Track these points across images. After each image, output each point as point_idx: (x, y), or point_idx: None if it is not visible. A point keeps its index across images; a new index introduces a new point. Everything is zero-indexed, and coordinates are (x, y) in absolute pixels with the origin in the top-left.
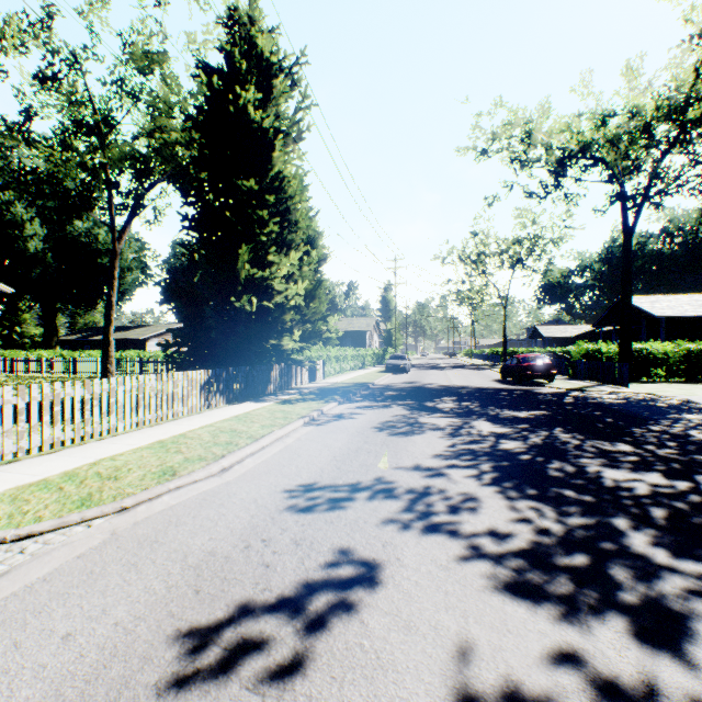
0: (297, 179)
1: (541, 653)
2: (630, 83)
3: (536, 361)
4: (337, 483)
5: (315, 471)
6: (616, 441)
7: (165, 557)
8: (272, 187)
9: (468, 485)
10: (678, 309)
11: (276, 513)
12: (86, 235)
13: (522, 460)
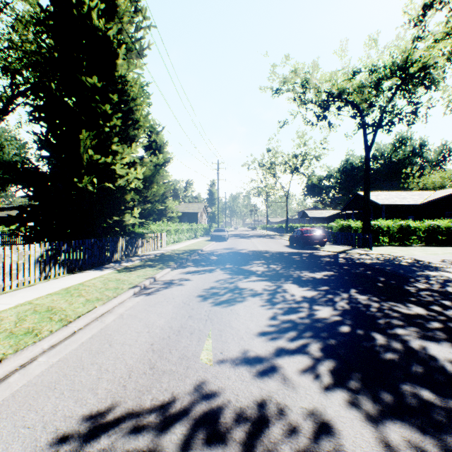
0: (138, 83)
1: None
2: (368, 53)
3: (314, 232)
4: (142, 404)
5: (120, 376)
6: (406, 302)
7: None
8: (116, 88)
9: (310, 390)
10: (391, 200)
11: None
12: None
13: (346, 334)
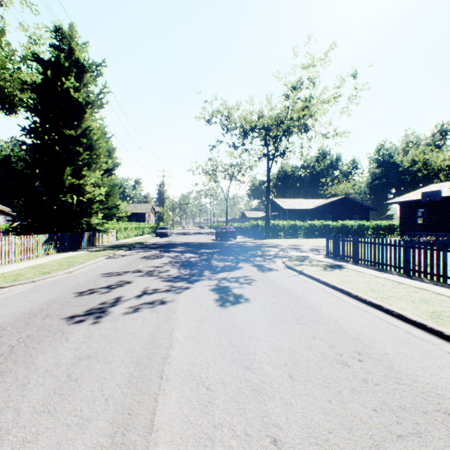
0: (101, 131)
1: (165, 286)
2: (270, 103)
3: (229, 229)
4: (121, 271)
5: (112, 270)
6: (231, 256)
7: (61, 286)
8: (85, 133)
9: (169, 268)
10: (293, 206)
11: (98, 278)
12: None
13: (193, 262)
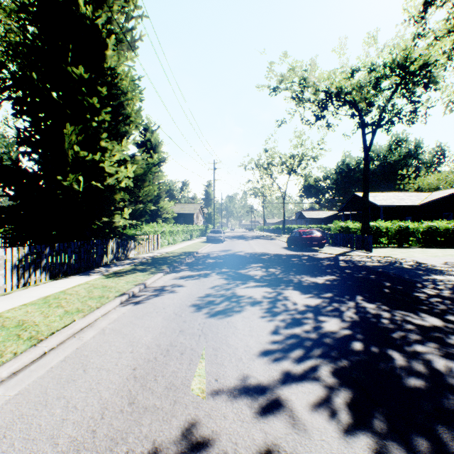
0: (129, 76)
1: None
2: (367, 52)
3: (312, 234)
4: None
5: (90, 416)
6: (418, 311)
7: None
8: (106, 81)
9: (327, 434)
10: (389, 201)
11: None
12: None
13: (359, 353)
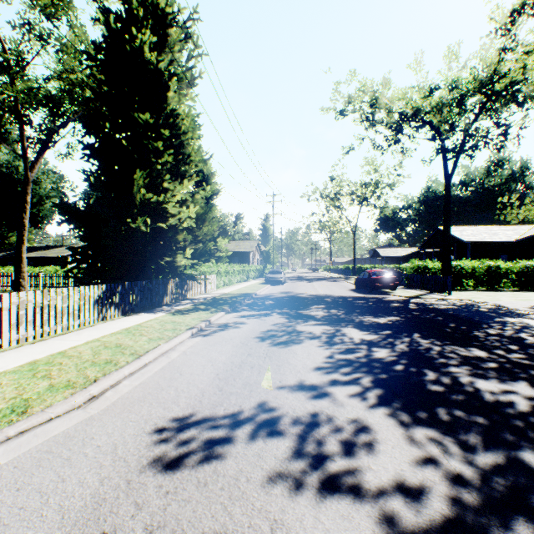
0: (190, 117)
1: None
2: (449, 65)
3: (383, 275)
4: (217, 412)
5: (195, 394)
6: (469, 346)
7: None
8: (167, 123)
9: (357, 407)
10: (479, 236)
11: (136, 473)
12: (6, 166)
13: (398, 371)
